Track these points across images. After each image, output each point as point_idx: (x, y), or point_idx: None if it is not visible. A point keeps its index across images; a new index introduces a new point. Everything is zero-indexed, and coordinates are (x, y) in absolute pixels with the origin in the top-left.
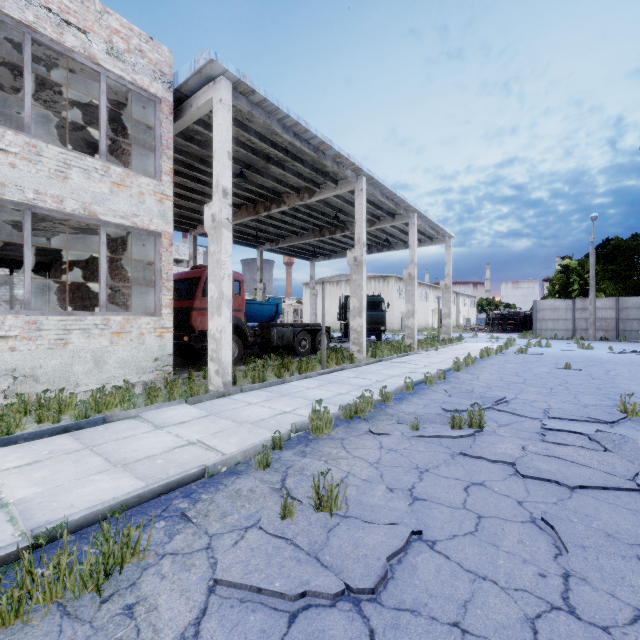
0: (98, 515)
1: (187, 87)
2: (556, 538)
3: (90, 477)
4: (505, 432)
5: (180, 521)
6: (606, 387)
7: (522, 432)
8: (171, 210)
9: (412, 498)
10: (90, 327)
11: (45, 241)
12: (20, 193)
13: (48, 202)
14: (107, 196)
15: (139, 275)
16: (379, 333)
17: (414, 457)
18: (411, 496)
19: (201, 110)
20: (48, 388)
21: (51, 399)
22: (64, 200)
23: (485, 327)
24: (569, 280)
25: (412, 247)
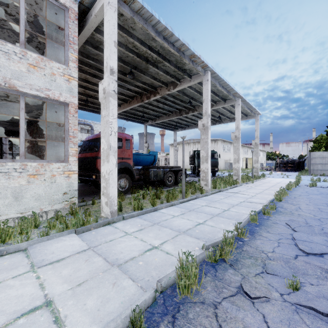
0: None
1: None
2: None
3: None
4: None
5: None
6: None
7: None
8: (76, 87)
9: None
10: (10, 171)
11: (8, 115)
12: None
13: None
14: (25, 74)
15: (58, 134)
16: (214, 172)
17: None
18: None
19: (98, 17)
20: None
21: None
22: None
23: (274, 168)
24: None
25: (237, 119)
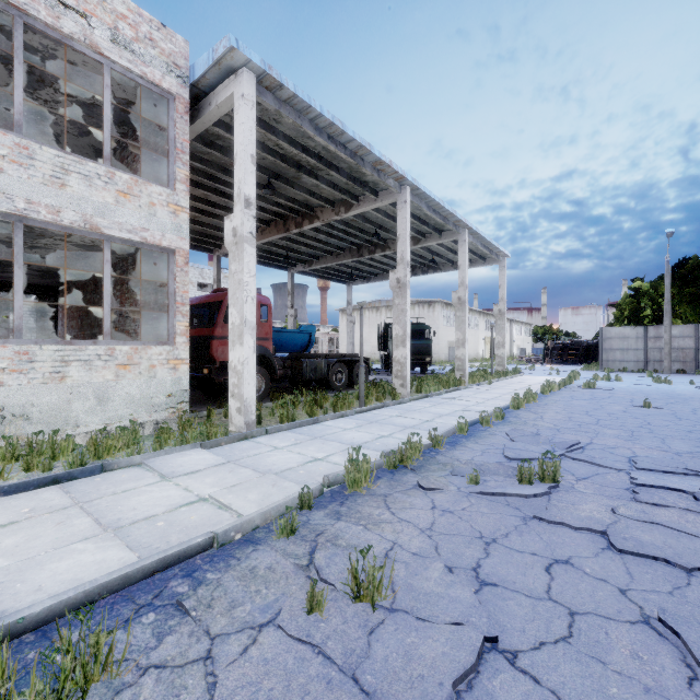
0: (68, 605)
1: (205, 82)
2: (684, 650)
3: (71, 546)
4: (586, 488)
5: (175, 613)
6: (698, 430)
7: (607, 488)
8: (187, 223)
9: (478, 582)
10: (92, 358)
11: (48, 261)
12: (9, 202)
13: (42, 213)
14: (112, 207)
15: (151, 299)
16: (424, 365)
17: (476, 521)
18: (477, 579)
19: (221, 108)
20: (42, 429)
21: (44, 442)
22: (61, 211)
23: (543, 358)
24: (640, 305)
25: (462, 267)
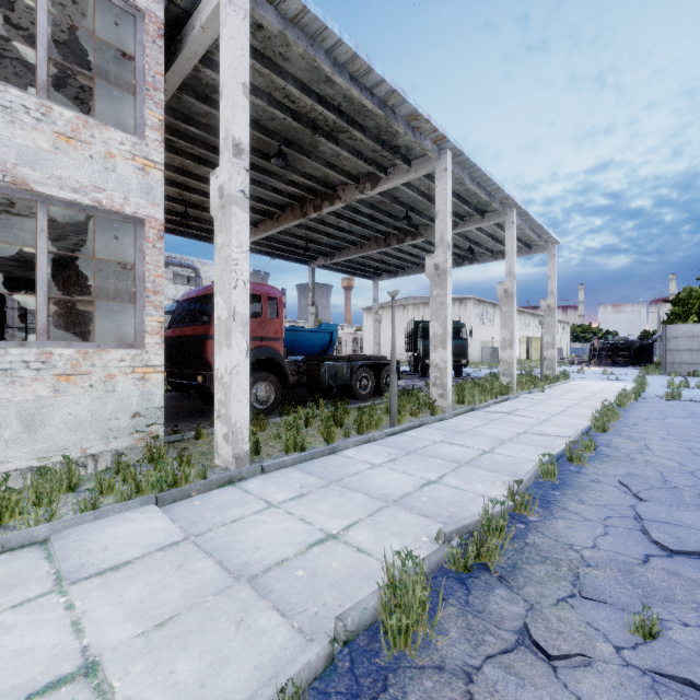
0: None
1: None
2: None
3: None
4: None
5: None
6: None
7: None
8: (161, 185)
9: None
10: (15, 366)
11: (15, 246)
12: None
13: None
14: (47, 154)
15: (122, 287)
16: (459, 367)
17: None
18: None
19: (207, 32)
20: None
21: None
22: None
23: (589, 359)
24: None
25: (509, 254)
